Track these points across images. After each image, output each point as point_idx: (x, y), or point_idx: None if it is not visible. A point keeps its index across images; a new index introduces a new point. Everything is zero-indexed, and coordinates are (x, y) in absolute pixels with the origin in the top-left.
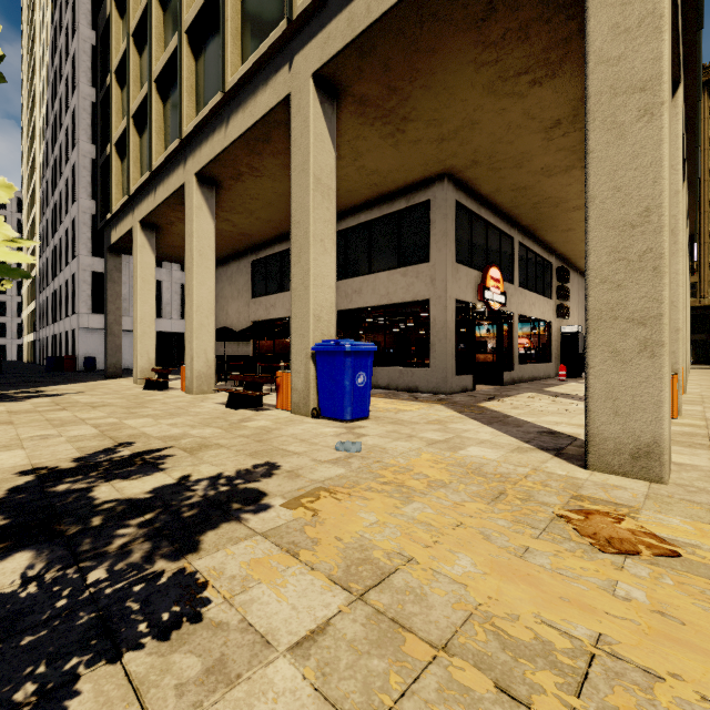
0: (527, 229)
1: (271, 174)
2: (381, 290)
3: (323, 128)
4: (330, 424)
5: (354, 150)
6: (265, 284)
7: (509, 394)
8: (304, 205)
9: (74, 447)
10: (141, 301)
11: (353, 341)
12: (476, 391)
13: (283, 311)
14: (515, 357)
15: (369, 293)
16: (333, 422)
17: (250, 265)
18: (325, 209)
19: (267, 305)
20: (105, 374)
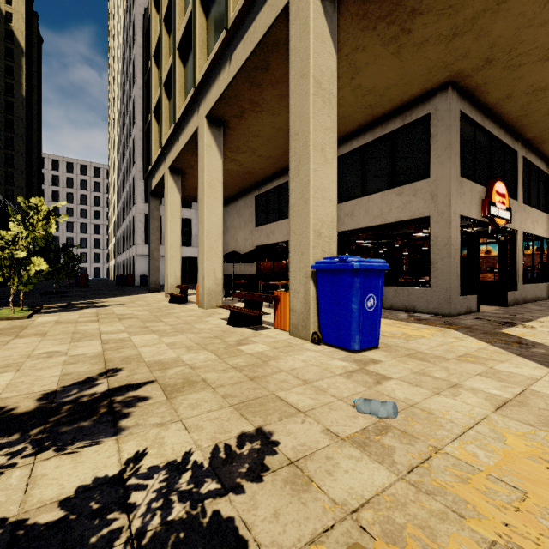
0: (532, 142)
1: (270, 108)
2: (373, 211)
3: (323, 27)
4: (334, 353)
5: (351, 66)
6: (266, 214)
7: (527, 317)
8: (303, 113)
9: (61, 373)
10: (170, 231)
11: (359, 257)
12: (480, 312)
13: (281, 236)
14: (518, 277)
15: (362, 215)
16: (337, 350)
17: (253, 200)
18: (326, 115)
19: (268, 232)
20: (149, 289)
